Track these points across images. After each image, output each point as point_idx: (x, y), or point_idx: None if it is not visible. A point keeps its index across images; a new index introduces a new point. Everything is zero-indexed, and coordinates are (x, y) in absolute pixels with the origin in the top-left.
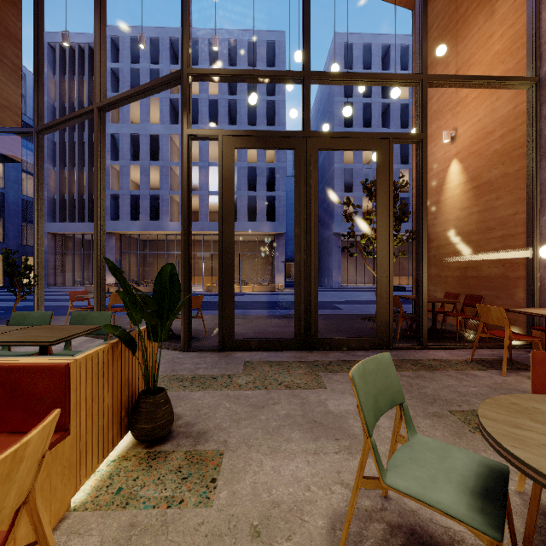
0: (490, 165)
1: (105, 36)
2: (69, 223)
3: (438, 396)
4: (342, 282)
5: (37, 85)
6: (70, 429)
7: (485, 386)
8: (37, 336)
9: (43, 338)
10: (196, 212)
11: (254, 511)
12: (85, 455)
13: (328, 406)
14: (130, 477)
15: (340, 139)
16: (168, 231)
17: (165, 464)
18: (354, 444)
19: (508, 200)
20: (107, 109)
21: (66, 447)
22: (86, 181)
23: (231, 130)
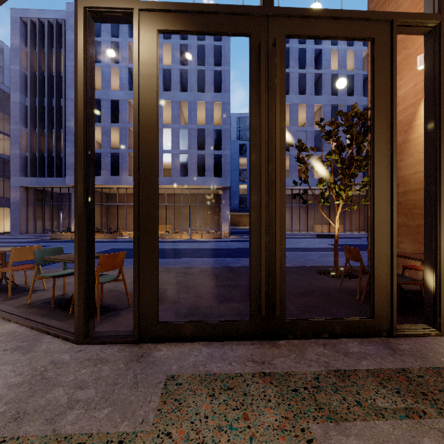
0: None
1: None
2: (39, 177)
3: None
4: None
5: None
6: None
7: None
8: None
9: None
10: None
11: None
12: None
13: None
14: None
15: (319, 20)
16: (127, 185)
17: None
18: None
19: None
20: None
21: None
22: (54, 140)
23: (152, 2)
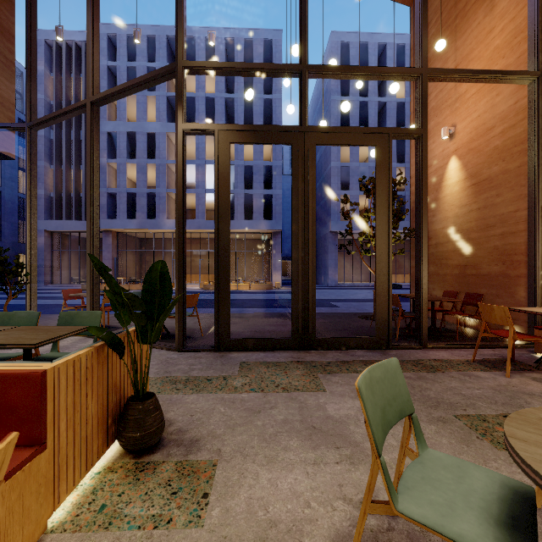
0: (490, 161)
1: (98, 29)
2: (66, 221)
3: (441, 399)
4: (339, 280)
5: (30, 80)
6: (47, 442)
7: (489, 388)
8: (19, 338)
9: (25, 340)
10: (193, 210)
11: (249, 532)
12: (65, 469)
13: (327, 410)
14: (115, 492)
15: (339, 134)
16: (165, 229)
17: (154, 477)
18: (356, 453)
19: (508, 197)
20: (101, 104)
21: (42, 463)
22: (83, 179)
23: (227, 125)
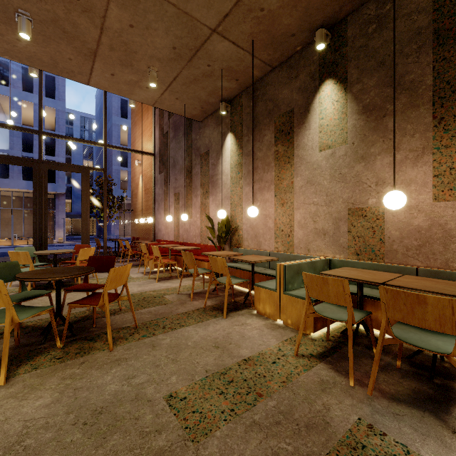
0: (148, 182)
1: None
2: None
3: None
4: (123, 235)
5: None
6: None
7: None
8: None
9: None
10: None
11: None
12: None
13: None
14: None
15: (61, 166)
16: None
17: None
18: None
19: (150, 198)
20: None
21: None
22: None
23: None
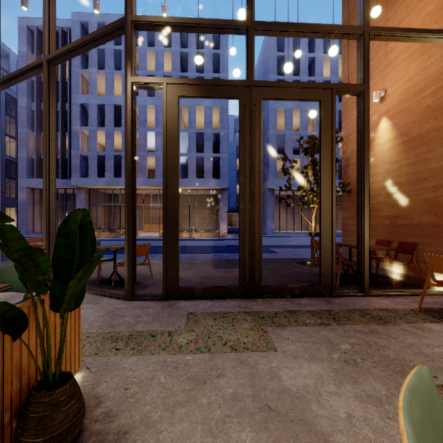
0: (421, 120)
1: None
2: None
3: (404, 361)
4: (275, 229)
5: None
6: None
7: None
8: None
9: None
10: (154, 170)
11: None
12: None
13: (282, 379)
14: None
15: (284, 89)
16: None
17: None
18: None
19: (440, 152)
20: (56, 62)
21: None
22: (60, 143)
23: (175, 78)
